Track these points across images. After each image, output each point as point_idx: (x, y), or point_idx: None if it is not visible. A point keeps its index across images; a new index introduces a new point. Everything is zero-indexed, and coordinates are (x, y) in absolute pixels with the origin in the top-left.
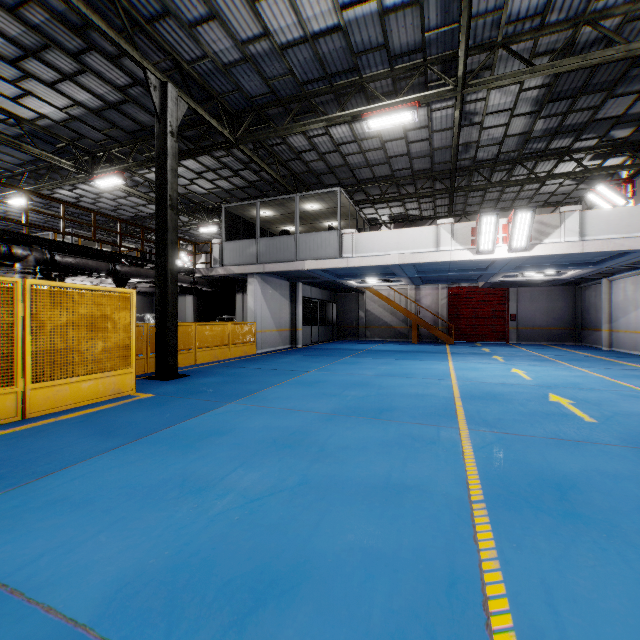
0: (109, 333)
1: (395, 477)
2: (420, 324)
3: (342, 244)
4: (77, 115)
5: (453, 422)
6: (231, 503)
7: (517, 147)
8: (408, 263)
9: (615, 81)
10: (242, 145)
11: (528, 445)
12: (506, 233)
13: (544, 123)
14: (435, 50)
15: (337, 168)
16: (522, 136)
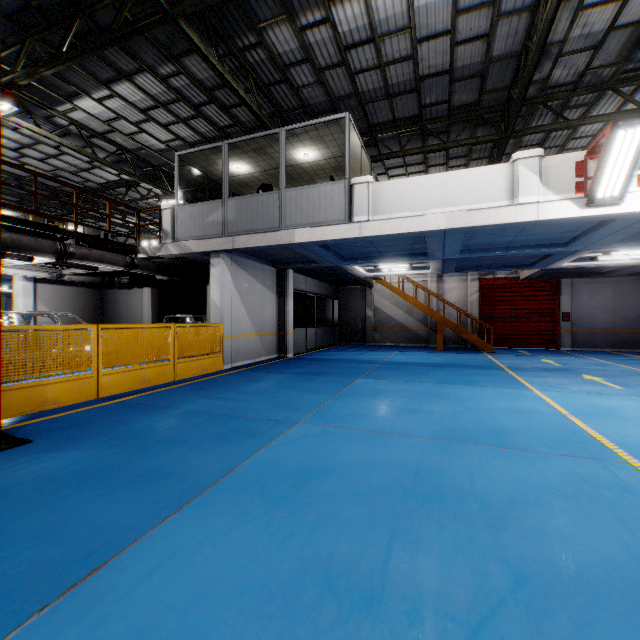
0: None
1: None
2: (447, 325)
3: (352, 201)
4: None
5: None
6: None
7: (618, 56)
8: (462, 227)
9: None
10: (185, 25)
11: None
12: None
13: None
14: None
15: (342, 101)
16: (636, 30)
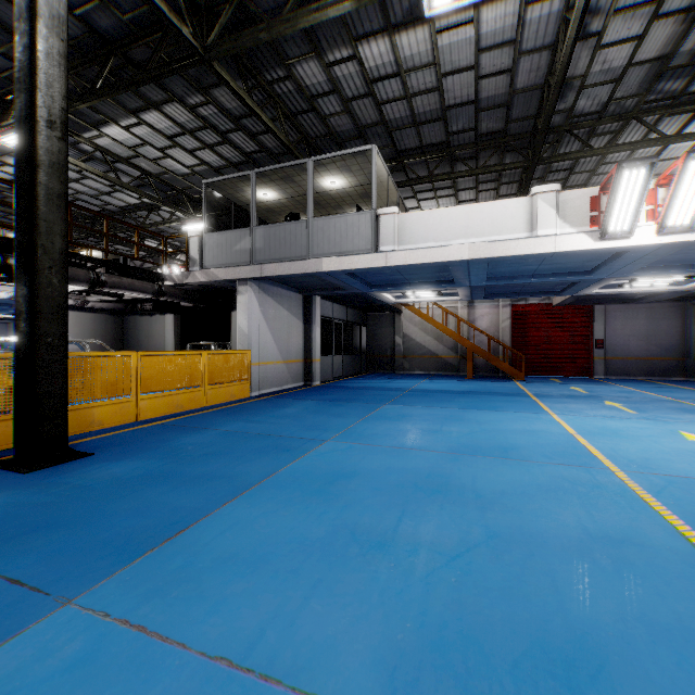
0: None
1: None
2: (478, 353)
3: (378, 231)
4: None
5: None
6: None
7: (639, 88)
8: (483, 257)
9: None
10: (218, 65)
11: None
12: (652, 204)
13: None
14: None
15: (369, 129)
16: (654, 65)
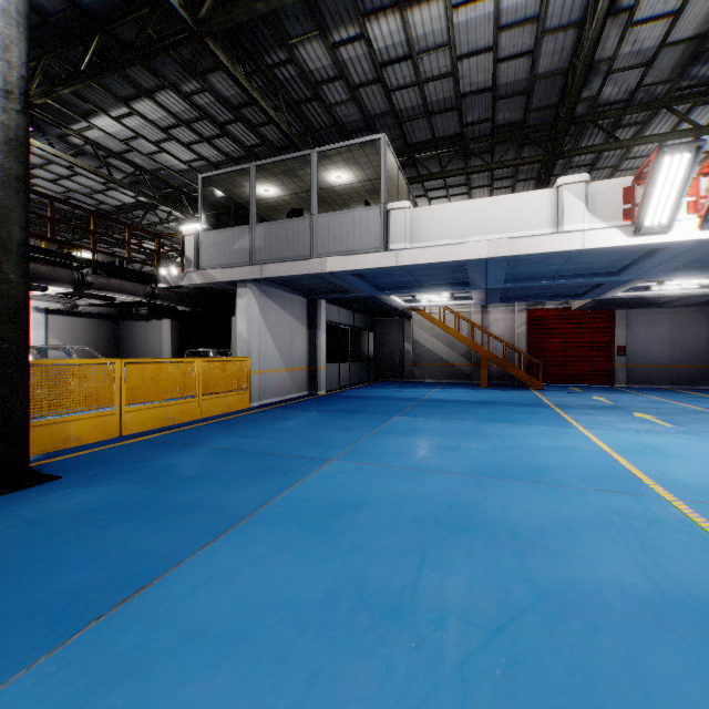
0: None
1: None
2: (492, 360)
3: (388, 227)
4: None
5: None
6: None
7: (671, 73)
8: (504, 255)
9: None
10: (212, 43)
11: None
12: (692, 195)
13: None
14: None
15: (378, 120)
16: (689, 46)
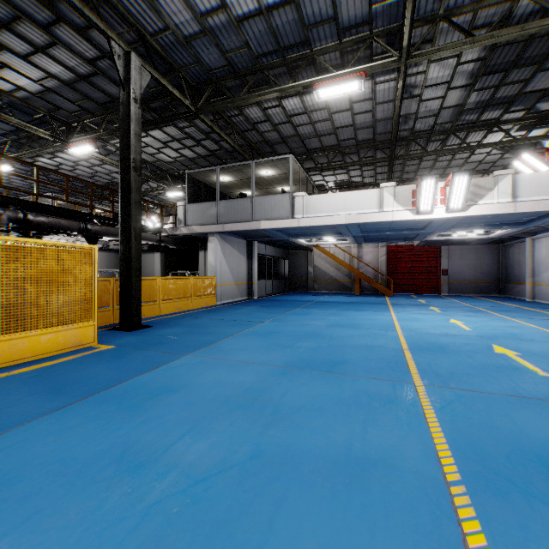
0: (70, 287)
1: (357, 447)
2: (362, 278)
3: (294, 206)
4: (51, 87)
5: (407, 377)
6: (172, 486)
7: (451, 119)
8: (354, 223)
9: (545, 55)
10: (203, 115)
11: (490, 404)
12: (444, 195)
13: (477, 96)
14: (381, 23)
15: (289, 138)
16: (456, 108)
